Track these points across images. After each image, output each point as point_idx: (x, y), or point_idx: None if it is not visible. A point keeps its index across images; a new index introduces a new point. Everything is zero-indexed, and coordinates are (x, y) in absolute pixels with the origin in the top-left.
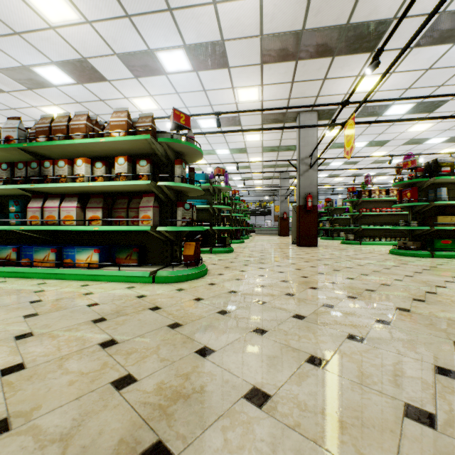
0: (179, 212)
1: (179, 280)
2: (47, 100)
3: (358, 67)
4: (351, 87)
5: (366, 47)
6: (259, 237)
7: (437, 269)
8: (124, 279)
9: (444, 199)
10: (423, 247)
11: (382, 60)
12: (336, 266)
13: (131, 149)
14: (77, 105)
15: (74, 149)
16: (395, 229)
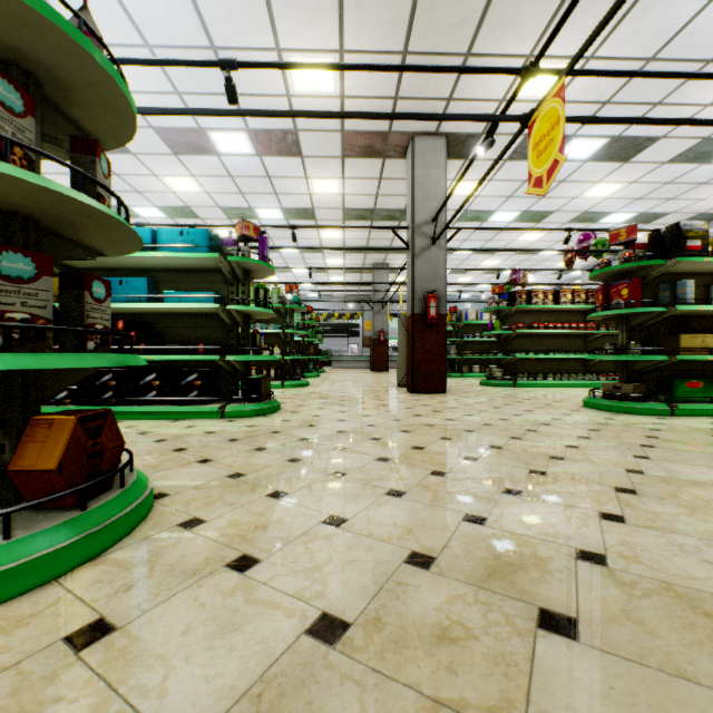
0: None
1: None
2: None
3: (534, 34)
4: (513, 85)
5: None
6: (339, 374)
7: None
8: None
9: (691, 301)
10: (654, 396)
11: (581, 20)
12: (526, 456)
13: None
14: None
15: None
16: (567, 359)
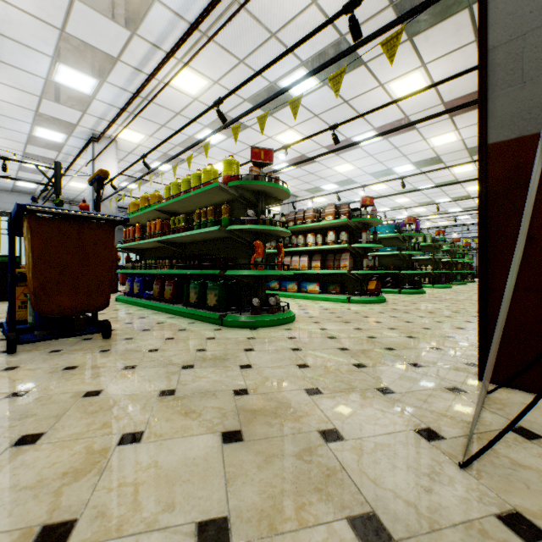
0: (364, 262)
1: (364, 303)
2: None
3: None
4: None
5: None
6: None
7: None
8: (332, 300)
9: None
10: None
11: None
12: None
13: (336, 225)
14: (294, 180)
15: (305, 228)
16: None
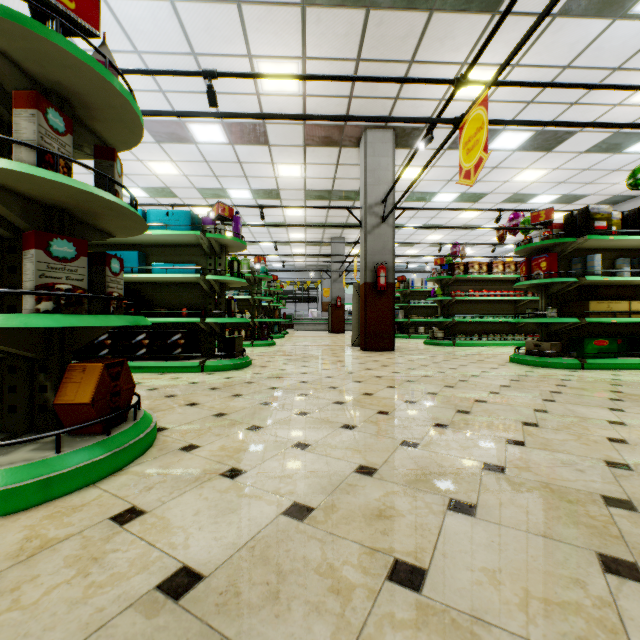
0: (28, 267)
1: (4, 507)
2: None
3: (467, 45)
4: (450, 87)
5: (487, 0)
6: (301, 335)
7: (630, 396)
8: None
9: (598, 273)
10: (568, 352)
11: (506, 34)
12: (456, 399)
13: None
14: None
15: None
16: (499, 322)
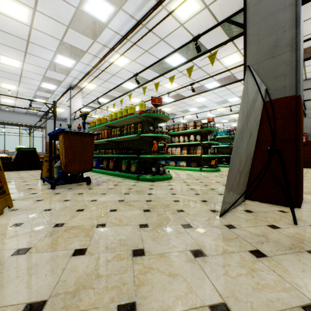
0: (209, 150)
1: (208, 171)
2: (164, 107)
3: None
4: None
5: None
6: None
7: None
8: (192, 170)
9: None
10: None
11: None
12: None
13: (194, 131)
14: (174, 106)
15: (179, 133)
16: None
